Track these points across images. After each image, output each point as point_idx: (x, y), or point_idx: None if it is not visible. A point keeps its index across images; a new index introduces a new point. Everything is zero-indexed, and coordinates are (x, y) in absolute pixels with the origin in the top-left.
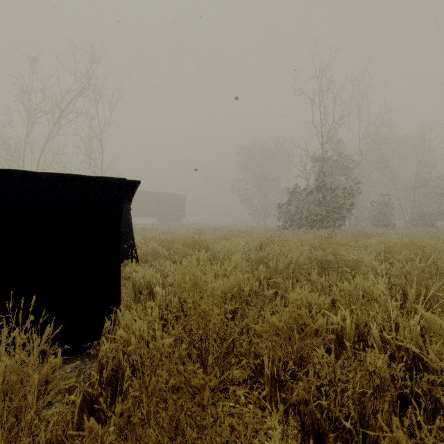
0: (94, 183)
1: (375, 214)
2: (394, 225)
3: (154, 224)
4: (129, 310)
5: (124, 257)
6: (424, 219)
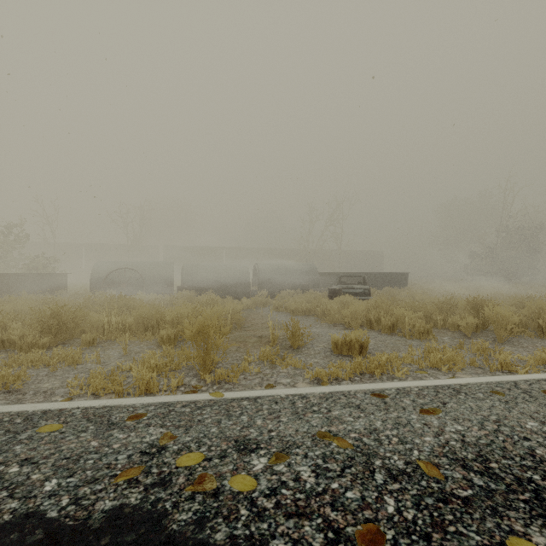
0: (405, 273)
1: None
2: None
3: None
4: None
5: None
6: None
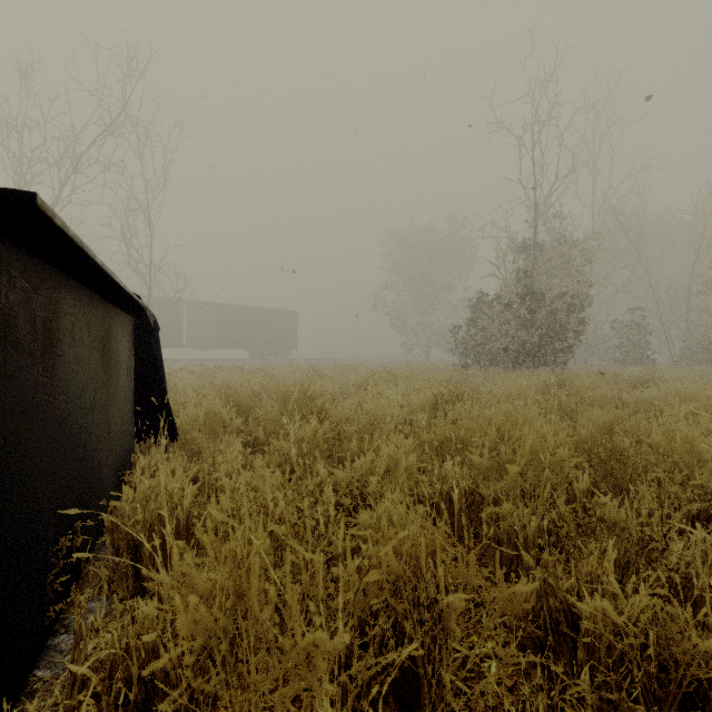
0: None
1: (619, 342)
2: (652, 361)
3: (244, 359)
4: (97, 600)
5: (147, 430)
6: (706, 351)
